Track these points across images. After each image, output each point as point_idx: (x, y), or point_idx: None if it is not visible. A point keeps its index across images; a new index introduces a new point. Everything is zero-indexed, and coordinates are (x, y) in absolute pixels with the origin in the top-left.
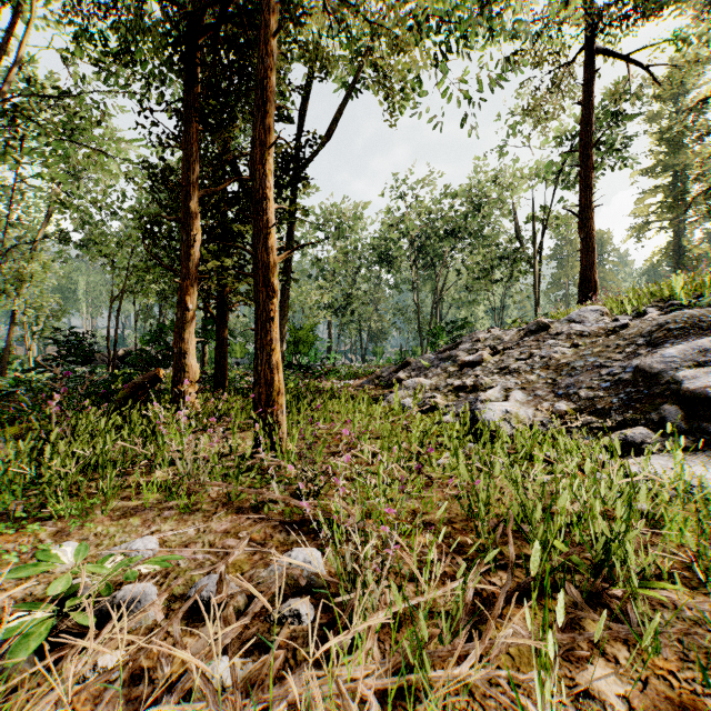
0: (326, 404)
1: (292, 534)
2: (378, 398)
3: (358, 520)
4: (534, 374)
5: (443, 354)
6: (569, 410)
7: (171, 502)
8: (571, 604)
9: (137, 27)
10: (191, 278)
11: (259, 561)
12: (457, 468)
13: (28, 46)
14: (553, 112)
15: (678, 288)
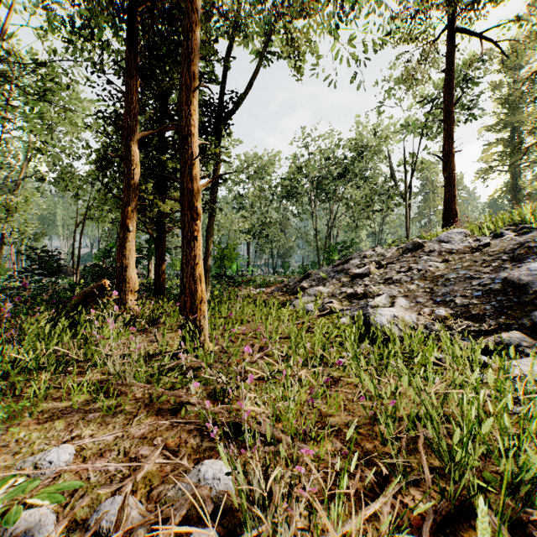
0: (243, 309)
1: (205, 440)
2: (285, 303)
3: (267, 437)
4: (414, 284)
5: (338, 268)
6: (447, 315)
7: (98, 403)
8: (494, 536)
9: (89, 0)
10: (131, 205)
11: (170, 474)
12: (359, 373)
13: (9, 24)
14: (422, 80)
15: (527, 214)
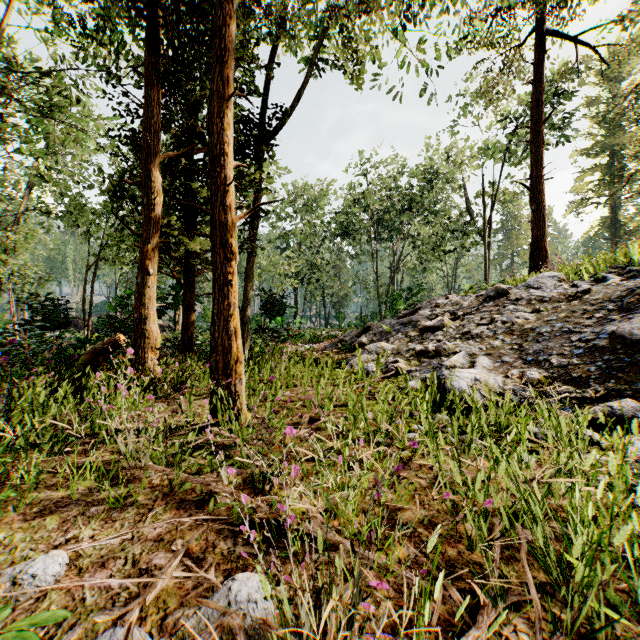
0: (289, 370)
1: (239, 543)
2: (341, 362)
3: (320, 547)
4: (498, 340)
5: (404, 319)
6: (541, 378)
7: (104, 492)
8: None
9: None
10: (152, 242)
11: (191, 592)
12: (437, 454)
13: (6, 25)
14: (504, 93)
15: (634, 254)
